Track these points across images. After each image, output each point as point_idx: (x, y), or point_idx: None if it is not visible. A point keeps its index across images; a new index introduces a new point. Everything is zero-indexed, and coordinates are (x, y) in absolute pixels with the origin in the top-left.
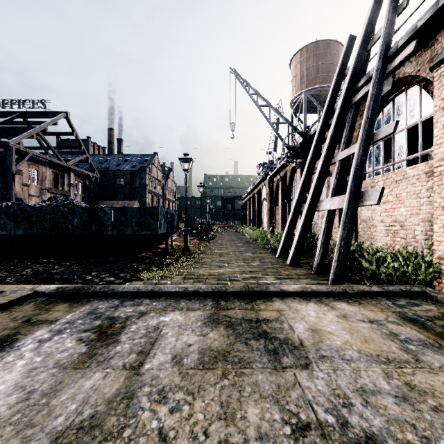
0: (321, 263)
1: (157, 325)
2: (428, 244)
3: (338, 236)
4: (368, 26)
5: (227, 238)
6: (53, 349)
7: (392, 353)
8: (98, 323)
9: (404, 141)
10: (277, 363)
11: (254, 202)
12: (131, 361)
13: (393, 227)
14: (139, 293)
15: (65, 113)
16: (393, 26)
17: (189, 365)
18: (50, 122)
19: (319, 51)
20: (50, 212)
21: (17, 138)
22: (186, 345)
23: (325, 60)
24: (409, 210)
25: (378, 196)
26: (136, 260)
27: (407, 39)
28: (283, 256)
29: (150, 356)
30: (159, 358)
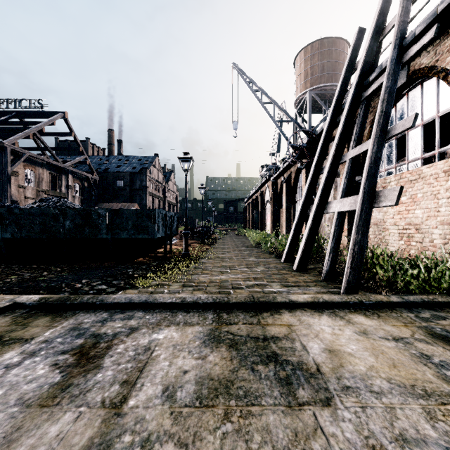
0: (331, 270)
1: (149, 344)
2: (449, 249)
3: (351, 240)
4: (380, 16)
5: (230, 241)
6: (20, 379)
7: (429, 382)
8: (80, 342)
9: (420, 138)
10: (292, 398)
11: (257, 205)
12: (112, 395)
13: (407, 230)
14: (132, 305)
15: (63, 113)
16: (408, 14)
17: (183, 400)
18: (48, 122)
19: (324, 49)
20: (40, 214)
21: (13, 138)
22: (181, 371)
23: (330, 58)
24: (426, 212)
25: (396, 196)
26: (132, 266)
27: (426, 25)
28: (288, 261)
29: (136, 387)
30: (148, 390)
